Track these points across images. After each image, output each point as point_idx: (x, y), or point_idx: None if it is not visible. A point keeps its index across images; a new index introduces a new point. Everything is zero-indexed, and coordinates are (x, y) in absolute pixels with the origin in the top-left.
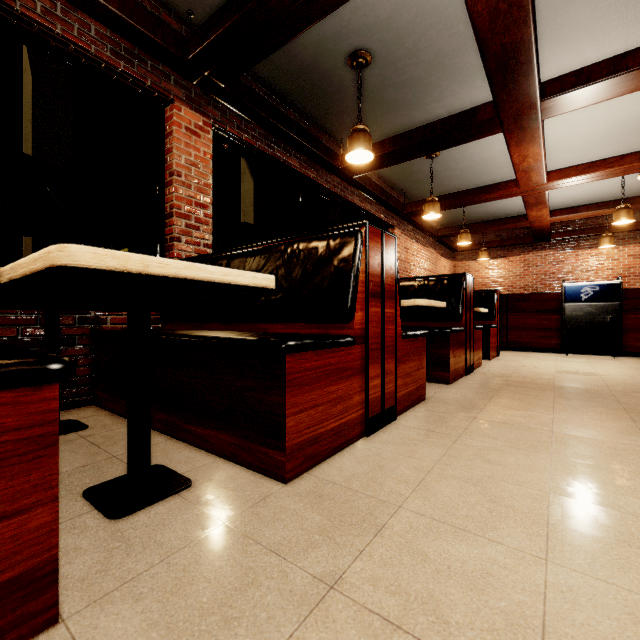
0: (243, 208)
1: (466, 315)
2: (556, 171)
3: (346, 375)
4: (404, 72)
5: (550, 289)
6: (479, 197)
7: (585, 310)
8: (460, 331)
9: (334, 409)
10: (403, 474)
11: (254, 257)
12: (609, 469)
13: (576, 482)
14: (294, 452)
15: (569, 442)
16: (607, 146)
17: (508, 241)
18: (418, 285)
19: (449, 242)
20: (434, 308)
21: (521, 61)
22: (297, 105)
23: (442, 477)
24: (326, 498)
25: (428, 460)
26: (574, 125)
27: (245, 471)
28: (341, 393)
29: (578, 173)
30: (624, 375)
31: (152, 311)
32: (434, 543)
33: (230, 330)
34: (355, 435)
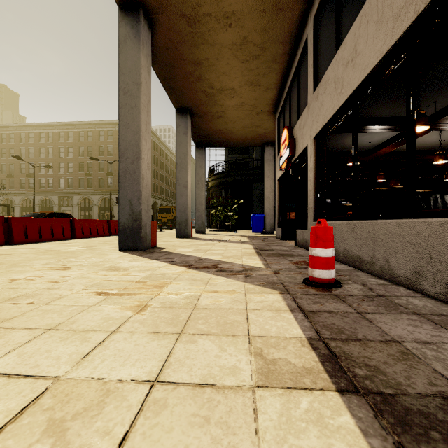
0: None
1: None
2: None
3: None
4: None
5: None
6: None
7: None
8: None
9: None
10: None
11: None
12: None
13: None
14: None
15: None
16: None
17: None
18: None
19: None
20: None
21: None
22: None
23: None
24: None
25: None
26: None
27: None
28: None
29: None
30: None
31: None
32: None
33: None
34: None
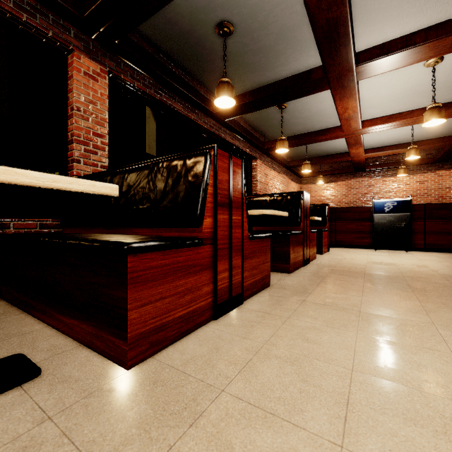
0: (148, 143)
1: (303, 222)
2: (368, 120)
3: (195, 270)
4: (258, 41)
5: (365, 204)
6: (316, 138)
7: (387, 219)
8: (298, 234)
9: (182, 300)
10: (235, 355)
11: (130, 174)
12: (400, 344)
13: (374, 358)
14: (138, 341)
15: (371, 320)
16: (402, 104)
17: (337, 171)
18: (269, 200)
19: (297, 171)
20: (281, 217)
21: (341, 33)
22: (180, 63)
23: (267, 357)
24: (159, 384)
25: (259, 341)
26: (380, 88)
27: (97, 357)
28: (189, 286)
29: (383, 122)
30: (413, 264)
31: (56, 218)
32: (243, 432)
33: (111, 233)
34: (204, 319)
